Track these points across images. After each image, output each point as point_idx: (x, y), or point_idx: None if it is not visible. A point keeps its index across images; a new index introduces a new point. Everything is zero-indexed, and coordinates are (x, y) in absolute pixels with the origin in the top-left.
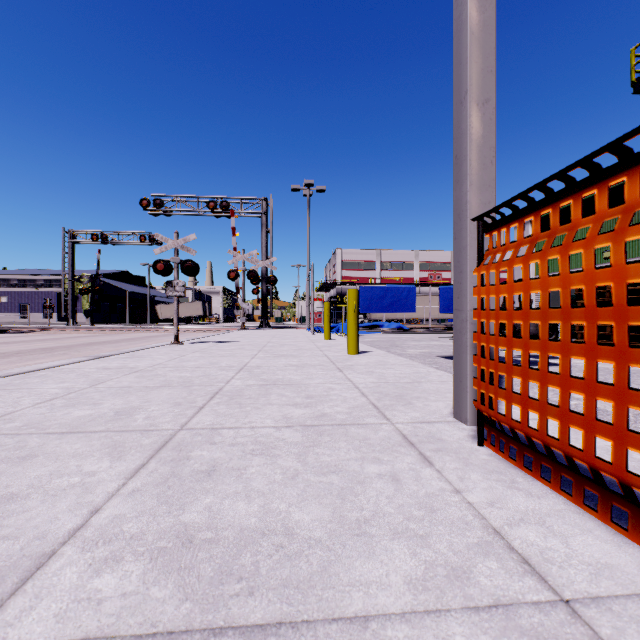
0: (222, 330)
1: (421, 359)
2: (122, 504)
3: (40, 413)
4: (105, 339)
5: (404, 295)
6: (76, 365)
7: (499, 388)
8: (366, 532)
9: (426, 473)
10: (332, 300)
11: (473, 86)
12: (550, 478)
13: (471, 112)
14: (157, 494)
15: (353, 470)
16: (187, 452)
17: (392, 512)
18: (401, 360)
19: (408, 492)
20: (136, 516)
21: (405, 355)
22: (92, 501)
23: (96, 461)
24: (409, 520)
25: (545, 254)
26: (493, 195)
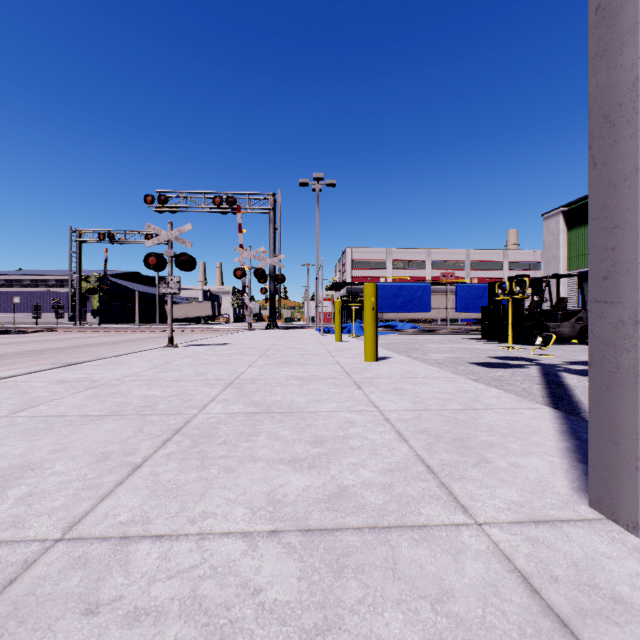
0: (229, 330)
1: (451, 367)
2: None
3: None
4: (105, 340)
5: (418, 294)
6: (30, 376)
7: None
8: None
9: None
10: (343, 299)
11: None
12: None
13: None
14: None
15: None
16: None
17: None
18: (432, 370)
19: None
20: None
21: (430, 361)
22: None
23: None
24: None
25: None
26: None
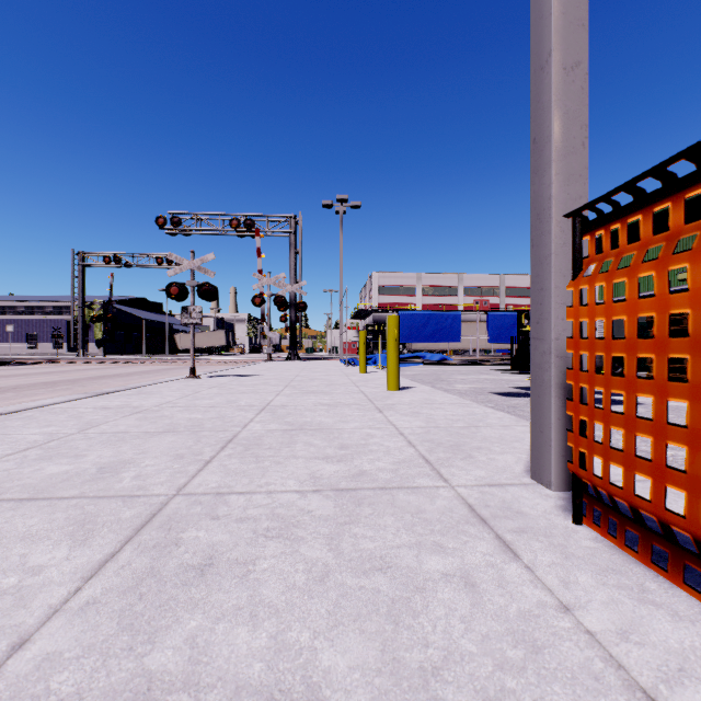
0: (246, 362)
1: (472, 396)
2: (63, 630)
3: (4, 469)
4: (116, 372)
5: (448, 323)
6: (71, 404)
7: (612, 448)
8: (438, 697)
9: (512, 572)
10: (368, 328)
11: (559, 45)
12: (695, 583)
13: (556, 79)
14: (120, 610)
15: (407, 566)
16: (178, 532)
17: (474, 651)
18: (450, 398)
19: (492, 609)
20: (78, 657)
21: (453, 391)
22: (20, 624)
23: (50, 547)
24: (503, 670)
25: (700, 254)
26: (585, 188)
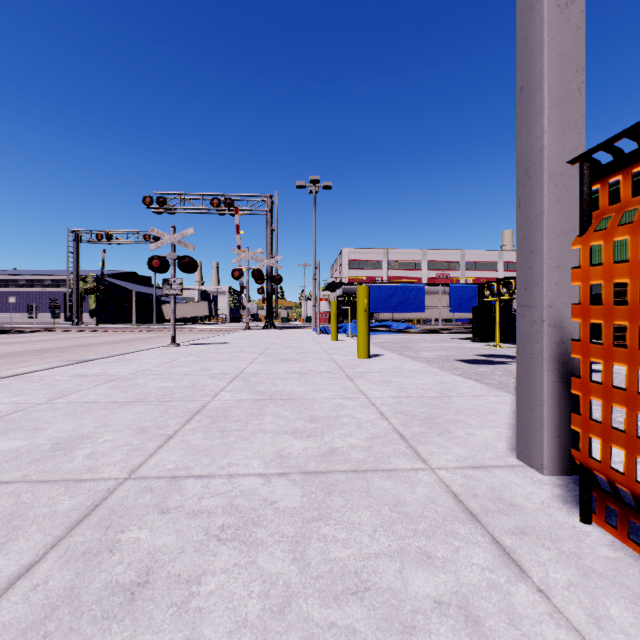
0: (226, 330)
1: (439, 363)
2: None
3: None
4: (105, 340)
5: (413, 294)
6: (51, 371)
7: None
8: None
9: (523, 599)
10: (339, 299)
11: None
12: None
13: (549, 17)
14: None
15: (388, 587)
16: (116, 532)
17: None
18: (419, 366)
19: None
20: None
21: (420, 359)
22: None
23: None
24: None
25: None
26: (581, 138)
